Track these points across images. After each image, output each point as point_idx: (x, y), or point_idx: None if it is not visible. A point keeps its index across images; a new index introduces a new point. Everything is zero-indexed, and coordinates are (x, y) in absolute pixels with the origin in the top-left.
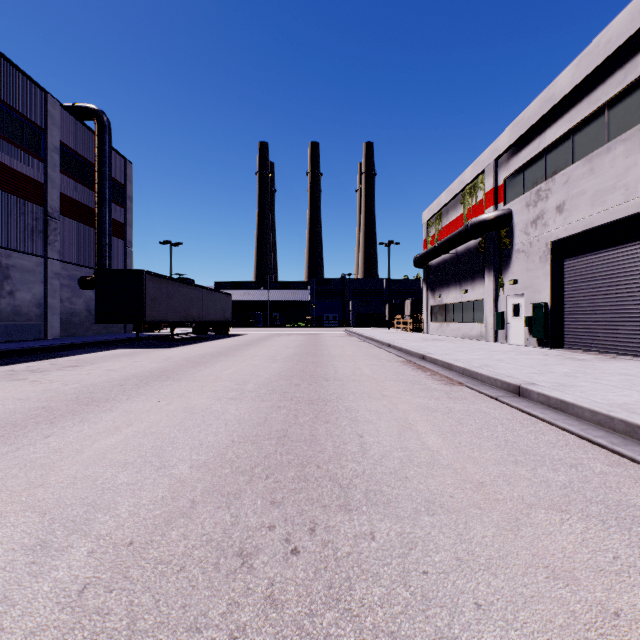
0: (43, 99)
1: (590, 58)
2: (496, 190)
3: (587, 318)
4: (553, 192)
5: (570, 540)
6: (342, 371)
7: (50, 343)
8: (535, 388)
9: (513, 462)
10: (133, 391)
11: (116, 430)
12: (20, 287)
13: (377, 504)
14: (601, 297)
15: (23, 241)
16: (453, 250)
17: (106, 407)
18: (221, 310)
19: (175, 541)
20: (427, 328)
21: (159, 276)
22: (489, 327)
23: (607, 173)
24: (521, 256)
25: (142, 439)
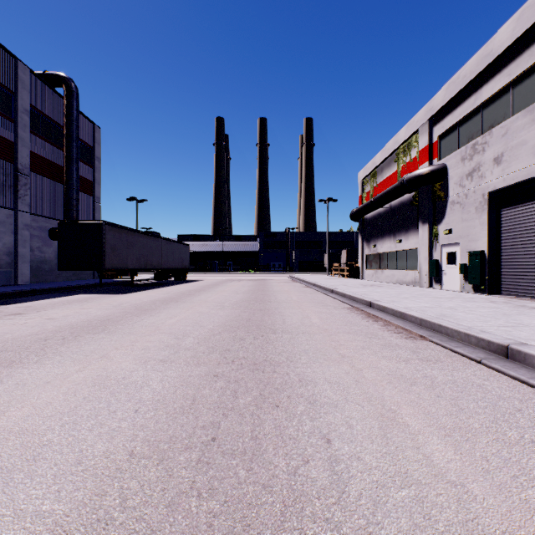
0: (13, 65)
1: (533, 9)
2: (430, 147)
3: (527, 265)
4: (490, 145)
5: None
6: (290, 320)
7: (14, 289)
8: (534, 351)
9: None
10: (52, 348)
11: None
12: None
13: None
14: None
15: None
16: (387, 204)
17: None
18: (179, 258)
19: None
20: (362, 274)
21: (119, 227)
22: (423, 274)
23: None
24: (456, 207)
25: None
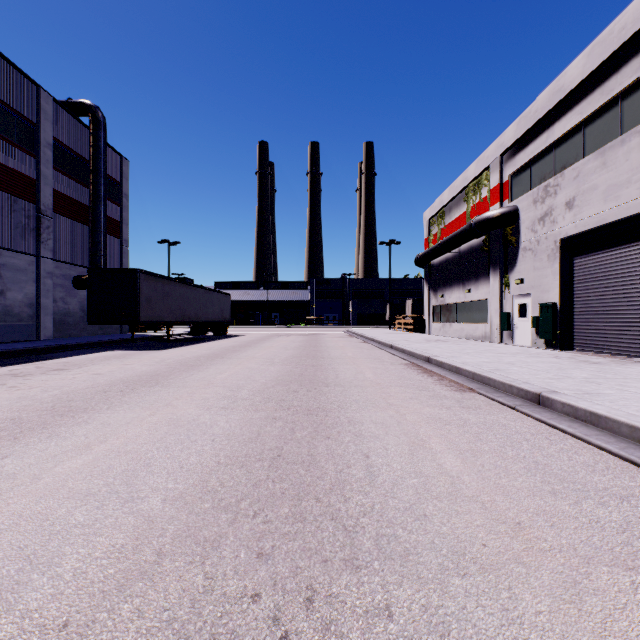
0: (35, 93)
1: (603, 46)
2: (501, 187)
3: (599, 319)
4: (562, 187)
5: None
6: (343, 375)
7: (41, 344)
8: (558, 397)
9: (550, 493)
10: (116, 399)
11: (86, 448)
12: (11, 286)
13: (392, 557)
14: (614, 297)
15: (14, 239)
16: (456, 249)
17: (82, 418)
18: (219, 310)
19: (125, 621)
20: (429, 328)
21: (154, 275)
22: (494, 328)
23: (621, 166)
24: (528, 254)
25: (113, 460)
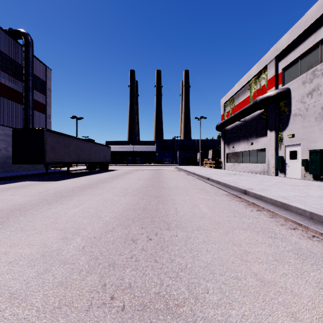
0: None
1: None
2: (276, 76)
3: None
4: None
5: None
6: (182, 209)
7: None
8: None
9: None
10: None
11: None
12: None
13: None
14: None
15: None
16: (242, 119)
17: None
18: (103, 155)
19: None
20: (224, 166)
21: (57, 133)
22: (271, 166)
23: None
24: (298, 118)
25: None
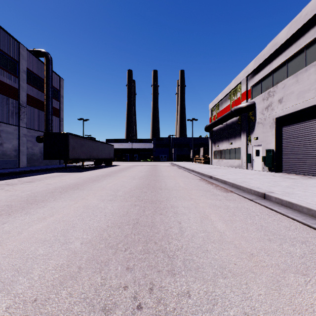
0: (18, 46)
1: (296, 23)
2: (247, 92)
3: (294, 157)
4: (277, 92)
5: (314, 298)
6: (169, 184)
7: (20, 169)
8: (273, 195)
9: (268, 240)
10: (58, 196)
11: (43, 219)
12: (6, 141)
13: (191, 269)
14: (302, 146)
15: (7, 118)
16: (225, 123)
17: (41, 205)
18: (108, 153)
19: (63, 298)
20: (211, 162)
21: (76, 135)
22: (243, 161)
23: (305, 82)
24: (260, 125)
25: (57, 225)
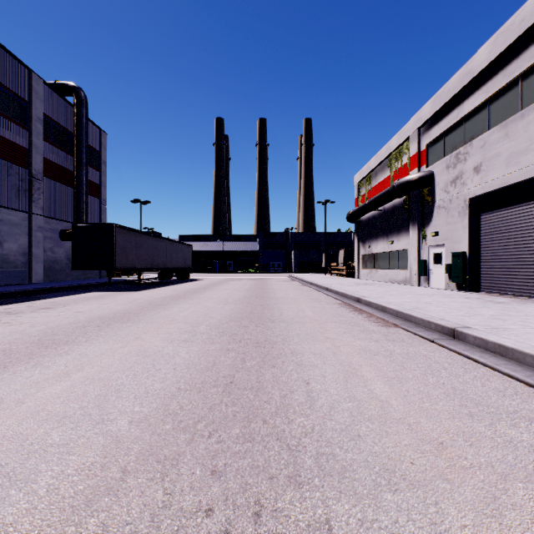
0: (28, 76)
1: (505, 35)
2: (419, 154)
3: (502, 265)
4: (471, 155)
5: None
6: (287, 313)
7: (32, 287)
8: (471, 332)
9: (468, 415)
10: (93, 333)
11: (65, 376)
12: (7, 238)
13: (331, 474)
14: (515, 247)
15: (10, 199)
16: (381, 207)
17: (63, 350)
18: (182, 258)
19: None
20: (358, 274)
21: (128, 229)
22: (413, 273)
23: (521, 137)
24: (442, 211)
25: (88, 386)
